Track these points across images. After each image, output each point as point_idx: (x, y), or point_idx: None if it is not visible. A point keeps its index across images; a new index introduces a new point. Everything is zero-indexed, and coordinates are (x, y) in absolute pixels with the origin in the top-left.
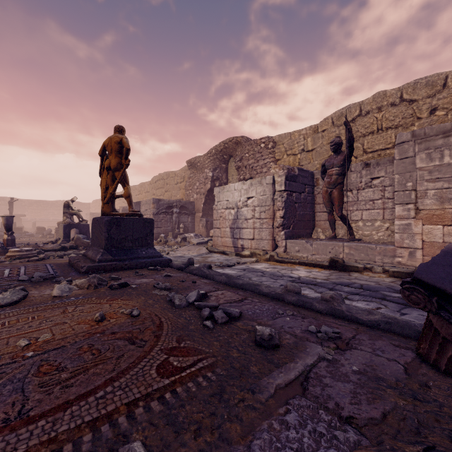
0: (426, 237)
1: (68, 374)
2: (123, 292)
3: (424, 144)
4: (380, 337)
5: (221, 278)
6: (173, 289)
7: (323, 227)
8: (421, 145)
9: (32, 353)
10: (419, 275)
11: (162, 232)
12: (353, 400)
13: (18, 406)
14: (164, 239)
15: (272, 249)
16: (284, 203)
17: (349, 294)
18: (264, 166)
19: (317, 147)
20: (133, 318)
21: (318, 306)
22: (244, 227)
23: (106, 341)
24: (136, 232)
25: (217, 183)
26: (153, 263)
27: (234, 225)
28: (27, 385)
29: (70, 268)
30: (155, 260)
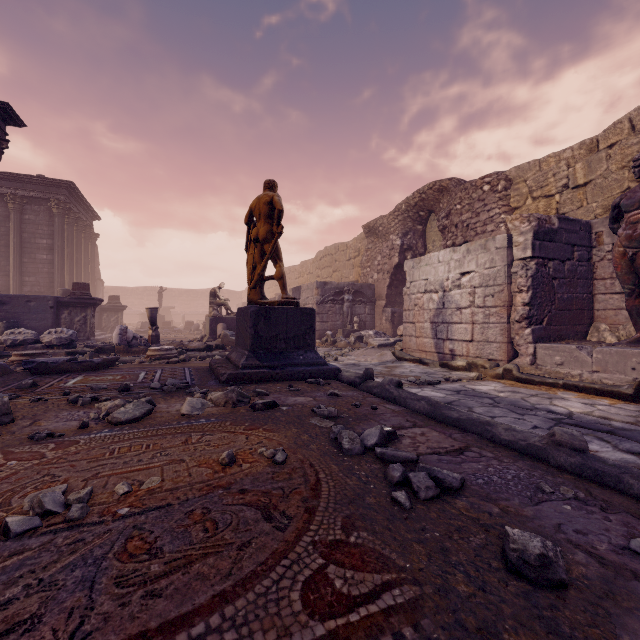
0: None
1: (161, 566)
2: (269, 417)
3: None
4: None
5: (419, 405)
6: (341, 418)
7: (611, 322)
8: None
9: (126, 510)
10: None
11: (328, 329)
12: None
13: (75, 620)
14: (331, 338)
15: (507, 359)
16: (532, 279)
17: None
18: (489, 221)
19: (596, 177)
20: (275, 467)
21: (636, 487)
22: (454, 320)
23: (230, 506)
24: (291, 327)
25: (409, 255)
26: (314, 374)
27: (437, 318)
28: (100, 576)
29: (210, 375)
30: (317, 369)
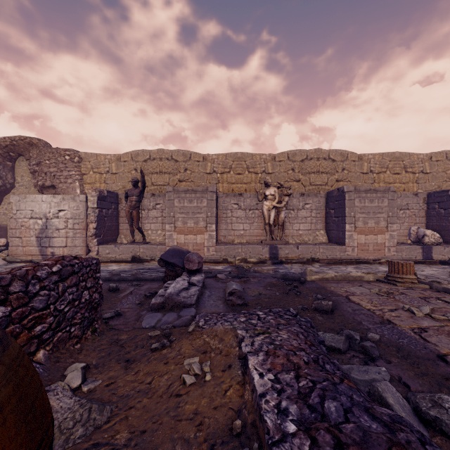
0: (178, 241)
1: None
2: None
3: (178, 195)
4: (154, 282)
5: None
6: None
7: (125, 234)
8: (177, 195)
9: None
10: (161, 257)
11: None
12: (145, 292)
13: None
14: None
15: (86, 254)
16: (97, 217)
17: (143, 272)
18: (69, 177)
19: (120, 172)
20: None
21: (130, 278)
22: (55, 236)
23: None
24: None
25: None
26: None
27: (42, 234)
28: None
29: None
30: None
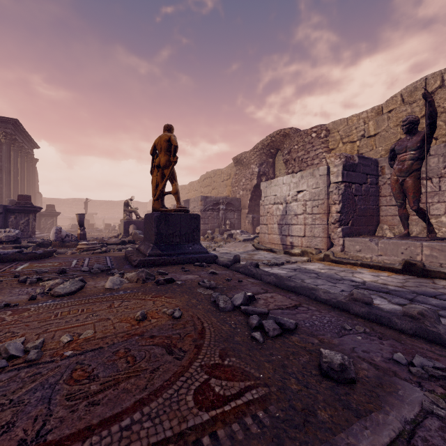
0: None
1: (98, 386)
2: (168, 289)
3: None
4: None
5: (269, 278)
6: (218, 288)
7: (390, 224)
8: None
9: (70, 352)
10: None
11: (209, 229)
12: None
13: (39, 423)
14: (211, 235)
15: (326, 248)
16: (342, 195)
17: (440, 308)
18: (315, 157)
19: (381, 131)
20: (174, 320)
21: (399, 324)
22: (293, 223)
23: (144, 346)
24: (183, 227)
25: (264, 179)
26: (199, 259)
27: (282, 221)
28: (55, 395)
29: (125, 261)
30: (201, 256)
